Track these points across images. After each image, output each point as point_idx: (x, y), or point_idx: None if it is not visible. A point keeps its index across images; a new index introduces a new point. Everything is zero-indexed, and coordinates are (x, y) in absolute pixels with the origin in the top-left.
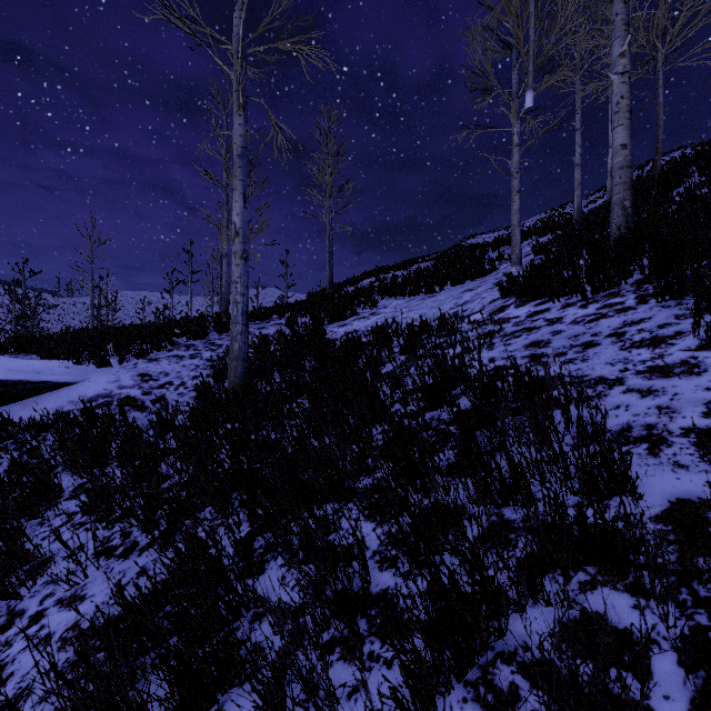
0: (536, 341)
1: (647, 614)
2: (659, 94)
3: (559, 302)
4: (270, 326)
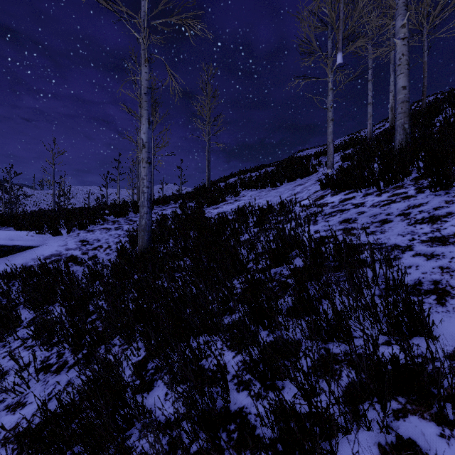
0: (346, 219)
1: (452, 443)
2: (424, 56)
3: (361, 192)
4: (169, 208)
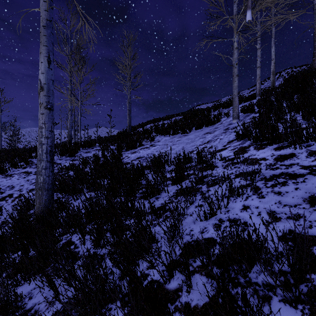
0: None
1: None
2: (315, 22)
3: (301, 149)
4: (93, 150)
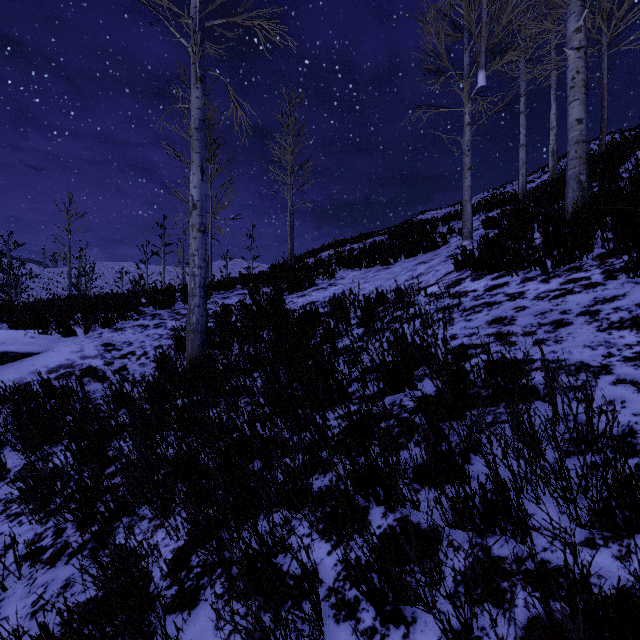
0: (498, 317)
1: None
2: (603, 76)
3: (517, 276)
4: (234, 295)
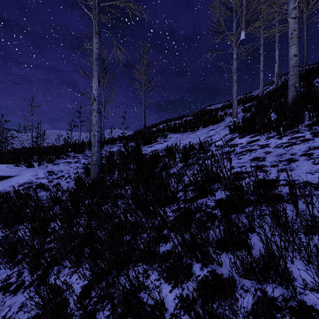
0: (256, 157)
1: None
2: (304, 35)
3: (264, 136)
4: (115, 146)
